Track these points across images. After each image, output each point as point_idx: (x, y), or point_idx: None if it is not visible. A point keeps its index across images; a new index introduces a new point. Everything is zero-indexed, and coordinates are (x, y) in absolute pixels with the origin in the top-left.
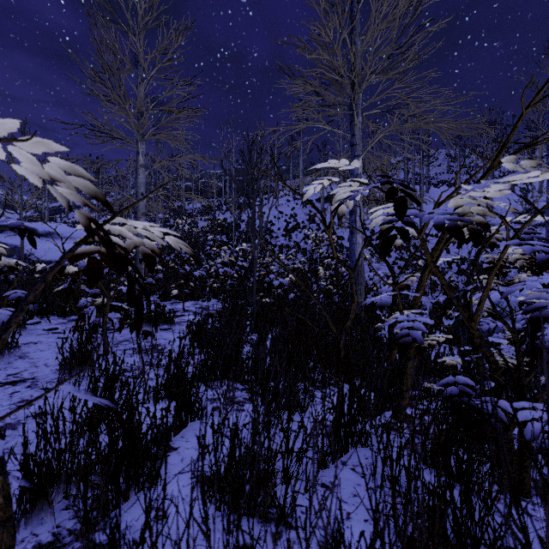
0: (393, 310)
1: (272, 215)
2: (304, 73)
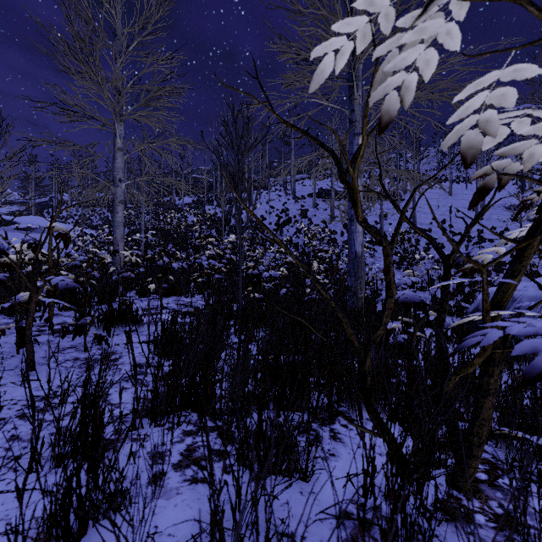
0: (443, 310)
1: (263, 210)
2: (299, 32)
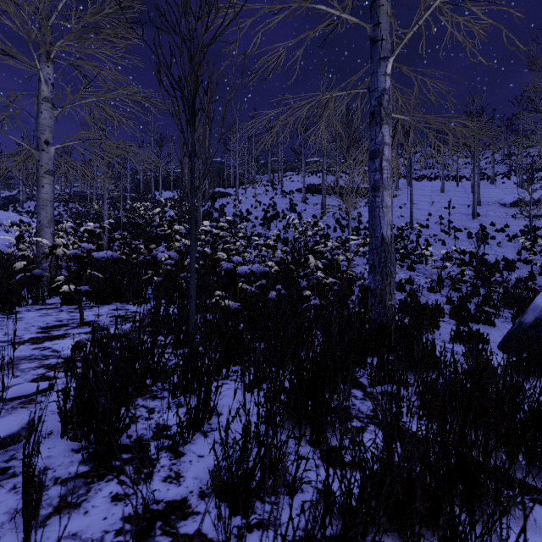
0: None
1: (249, 204)
2: None
